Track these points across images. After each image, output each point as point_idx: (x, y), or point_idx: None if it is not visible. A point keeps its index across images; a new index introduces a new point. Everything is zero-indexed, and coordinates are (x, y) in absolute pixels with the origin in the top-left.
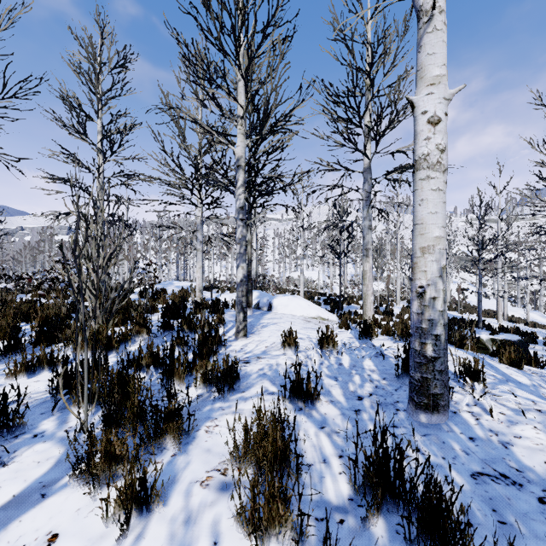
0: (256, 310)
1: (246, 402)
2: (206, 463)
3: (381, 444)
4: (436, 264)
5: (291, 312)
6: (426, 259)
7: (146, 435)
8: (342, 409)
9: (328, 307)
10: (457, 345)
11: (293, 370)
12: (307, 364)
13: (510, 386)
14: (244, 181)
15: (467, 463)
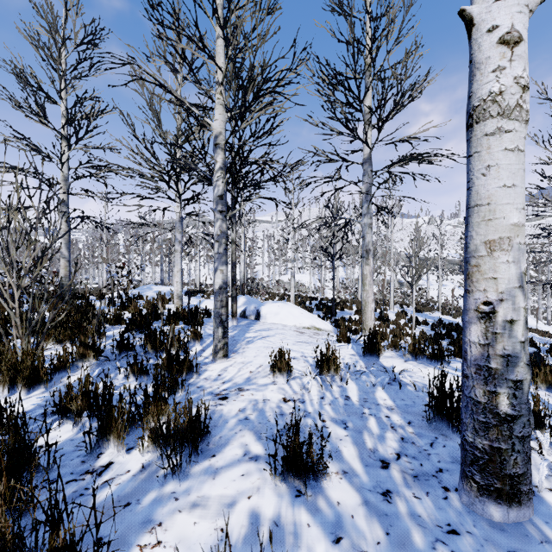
0: (242, 318)
1: (216, 479)
2: None
3: None
4: (512, 267)
5: (281, 322)
6: (496, 260)
7: None
8: (363, 492)
9: (321, 313)
10: None
11: (285, 411)
12: (304, 399)
13: None
14: (224, 163)
15: None
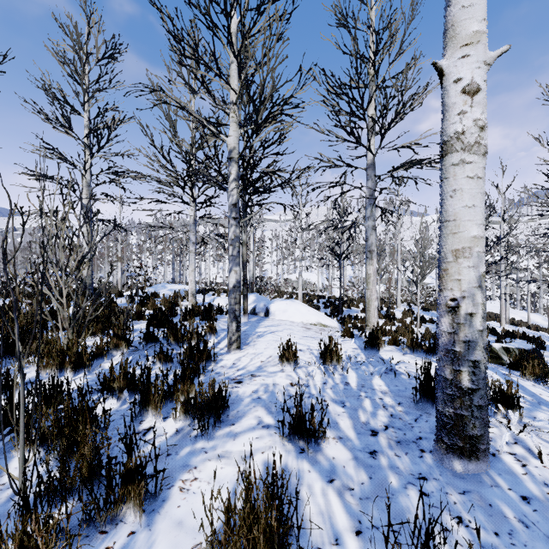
0: (252, 315)
1: (236, 440)
2: (173, 548)
3: (426, 542)
4: (473, 270)
5: (289, 318)
6: (460, 265)
7: (94, 505)
8: (354, 451)
9: (328, 311)
10: None
11: (292, 393)
12: (308, 384)
13: (545, 410)
14: (237, 175)
15: (531, 544)
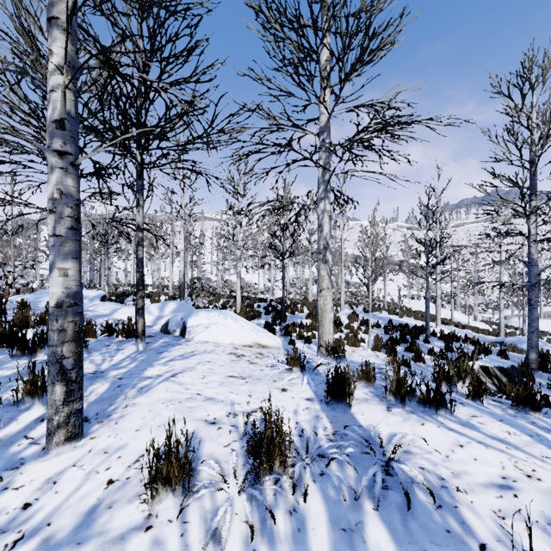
0: (161, 335)
1: None
2: None
3: None
4: None
5: (214, 339)
6: None
7: None
8: None
9: (270, 317)
10: (471, 396)
11: None
12: None
13: None
14: (69, 60)
15: None
